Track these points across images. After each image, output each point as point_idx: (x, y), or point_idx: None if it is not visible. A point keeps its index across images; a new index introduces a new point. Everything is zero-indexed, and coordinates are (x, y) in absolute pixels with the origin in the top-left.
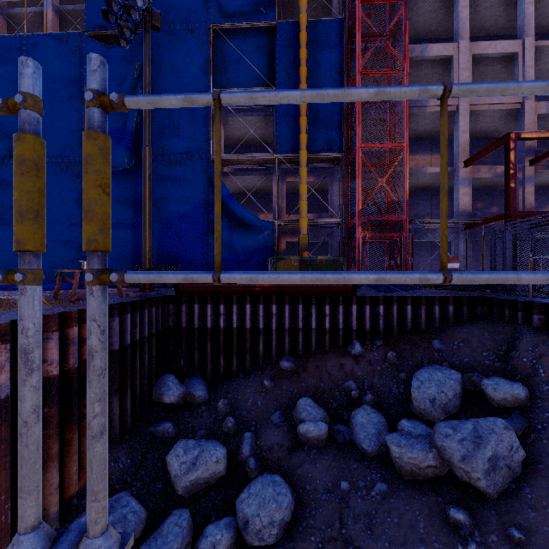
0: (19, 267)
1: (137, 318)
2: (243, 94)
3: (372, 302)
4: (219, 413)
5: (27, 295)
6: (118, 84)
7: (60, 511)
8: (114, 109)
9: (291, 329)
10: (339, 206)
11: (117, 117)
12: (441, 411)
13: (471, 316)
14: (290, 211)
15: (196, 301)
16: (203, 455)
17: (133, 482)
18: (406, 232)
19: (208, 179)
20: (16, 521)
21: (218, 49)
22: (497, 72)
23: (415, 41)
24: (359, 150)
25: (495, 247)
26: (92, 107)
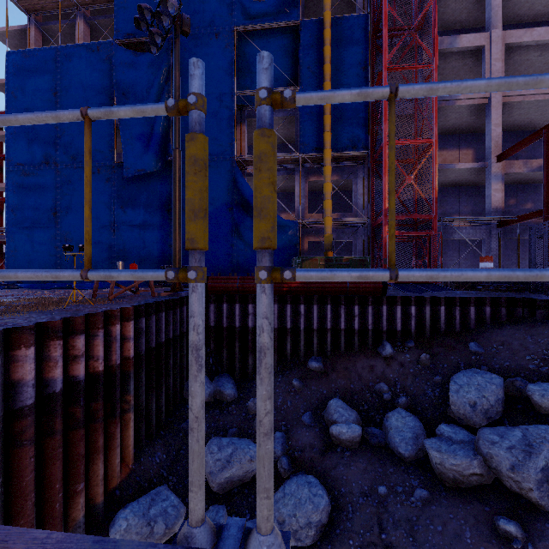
0: (189, 265)
1: (170, 317)
2: (422, 86)
3: (403, 302)
4: (249, 411)
5: (198, 292)
6: (146, 90)
7: (104, 502)
8: (282, 106)
9: (319, 330)
10: (363, 205)
11: (145, 122)
12: (482, 416)
13: (510, 317)
14: (312, 210)
15: (225, 301)
16: (237, 453)
17: (169, 477)
18: (435, 230)
19: (232, 180)
20: (68, 510)
21: (241, 51)
22: (532, 61)
23: (442, 33)
24: (386, 147)
25: (535, 245)
26: (264, 105)
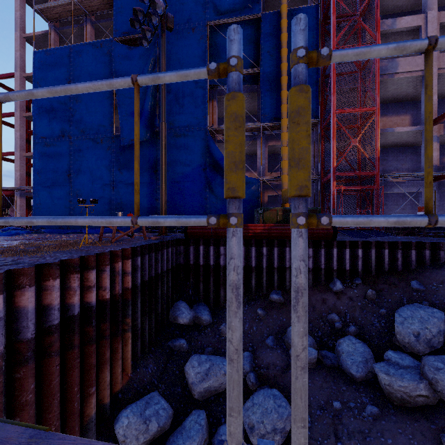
0: (229, 211)
1: (159, 256)
2: None
3: (351, 246)
4: (221, 334)
5: (237, 236)
6: None
7: (110, 402)
8: (317, 64)
9: (279, 268)
10: (314, 164)
11: None
12: (425, 345)
13: None
14: (270, 170)
15: (201, 243)
16: (213, 368)
17: (159, 384)
18: (377, 184)
19: (205, 146)
20: (83, 408)
21: (213, 41)
22: None
23: (382, 17)
24: (334, 115)
25: None
26: (301, 63)
